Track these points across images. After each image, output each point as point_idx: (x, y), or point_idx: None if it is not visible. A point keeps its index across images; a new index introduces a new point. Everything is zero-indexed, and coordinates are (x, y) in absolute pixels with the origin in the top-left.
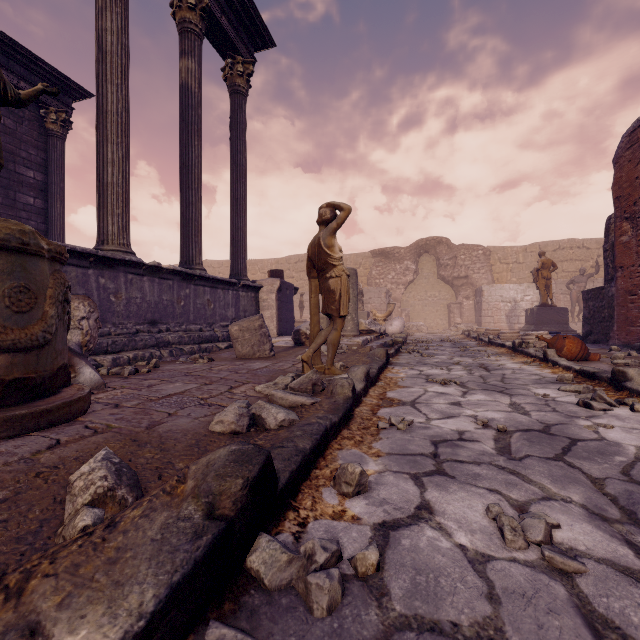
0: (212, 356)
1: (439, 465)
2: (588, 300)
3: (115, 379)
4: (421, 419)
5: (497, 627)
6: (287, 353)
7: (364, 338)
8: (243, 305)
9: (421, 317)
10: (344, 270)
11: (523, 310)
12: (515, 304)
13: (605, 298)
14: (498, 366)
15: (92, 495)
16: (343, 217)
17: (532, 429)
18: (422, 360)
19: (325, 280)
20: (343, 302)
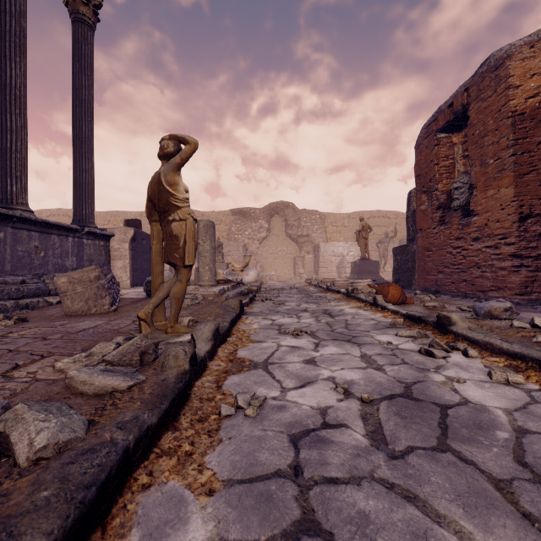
0: (33, 314)
1: (304, 496)
2: (397, 255)
3: None
4: (275, 391)
5: None
6: (133, 306)
7: (221, 288)
8: (88, 254)
9: (273, 268)
10: (190, 213)
11: (348, 263)
12: (343, 258)
13: (409, 253)
14: (339, 312)
15: None
16: (188, 151)
17: (396, 394)
18: (274, 308)
19: (167, 223)
20: (188, 249)
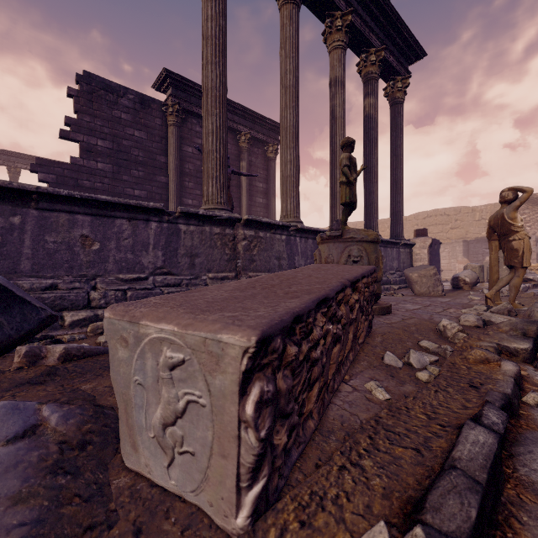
0: None
1: None
2: None
3: None
4: None
5: None
6: (454, 294)
7: (523, 285)
8: (402, 258)
9: None
10: (526, 234)
11: None
12: None
13: None
14: None
15: (457, 330)
16: (526, 197)
17: None
18: None
19: (507, 242)
20: (526, 257)
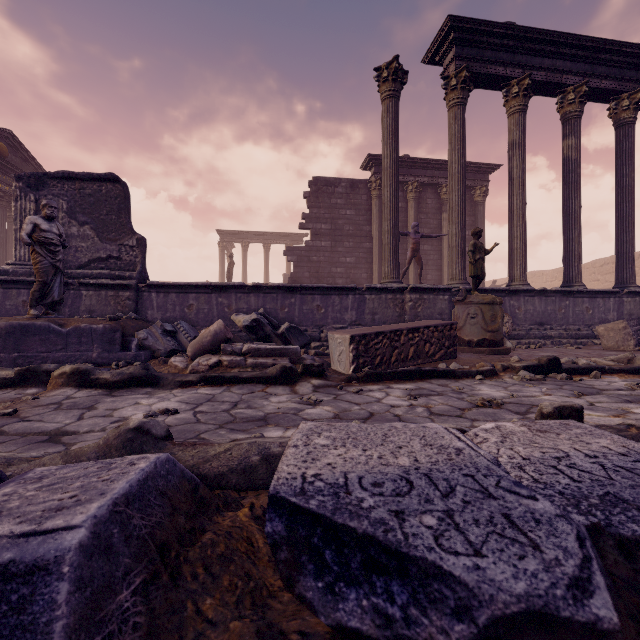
0: (584, 347)
1: None
2: None
3: (518, 349)
4: None
5: (595, 385)
6: None
7: None
8: (627, 309)
9: None
10: None
11: None
12: None
13: None
14: None
15: (515, 361)
16: None
17: None
18: None
19: None
20: None
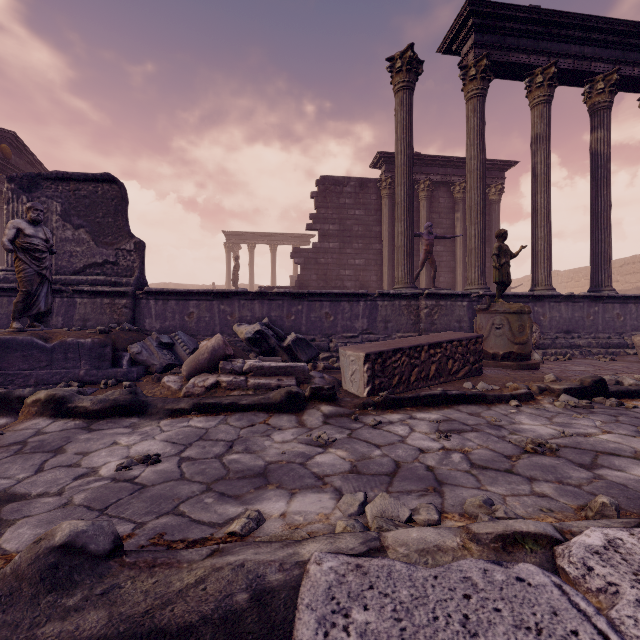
0: (617, 358)
1: None
2: None
3: (546, 361)
4: None
5: None
6: None
7: None
8: None
9: None
10: None
11: None
12: None
13: None
14: None
15: (550, 380)
16: None
17: None
18: None
19: None
20: None
